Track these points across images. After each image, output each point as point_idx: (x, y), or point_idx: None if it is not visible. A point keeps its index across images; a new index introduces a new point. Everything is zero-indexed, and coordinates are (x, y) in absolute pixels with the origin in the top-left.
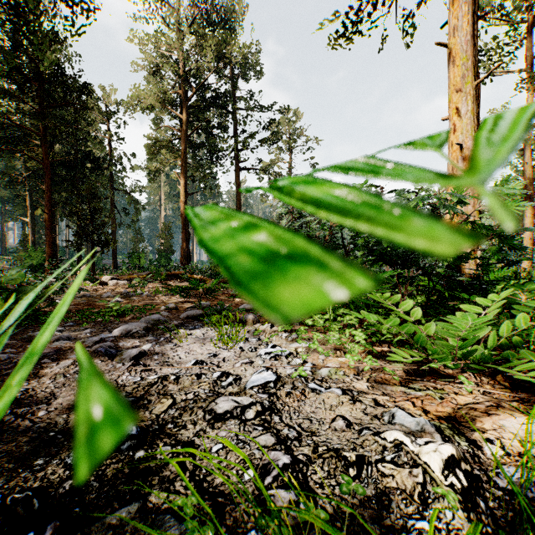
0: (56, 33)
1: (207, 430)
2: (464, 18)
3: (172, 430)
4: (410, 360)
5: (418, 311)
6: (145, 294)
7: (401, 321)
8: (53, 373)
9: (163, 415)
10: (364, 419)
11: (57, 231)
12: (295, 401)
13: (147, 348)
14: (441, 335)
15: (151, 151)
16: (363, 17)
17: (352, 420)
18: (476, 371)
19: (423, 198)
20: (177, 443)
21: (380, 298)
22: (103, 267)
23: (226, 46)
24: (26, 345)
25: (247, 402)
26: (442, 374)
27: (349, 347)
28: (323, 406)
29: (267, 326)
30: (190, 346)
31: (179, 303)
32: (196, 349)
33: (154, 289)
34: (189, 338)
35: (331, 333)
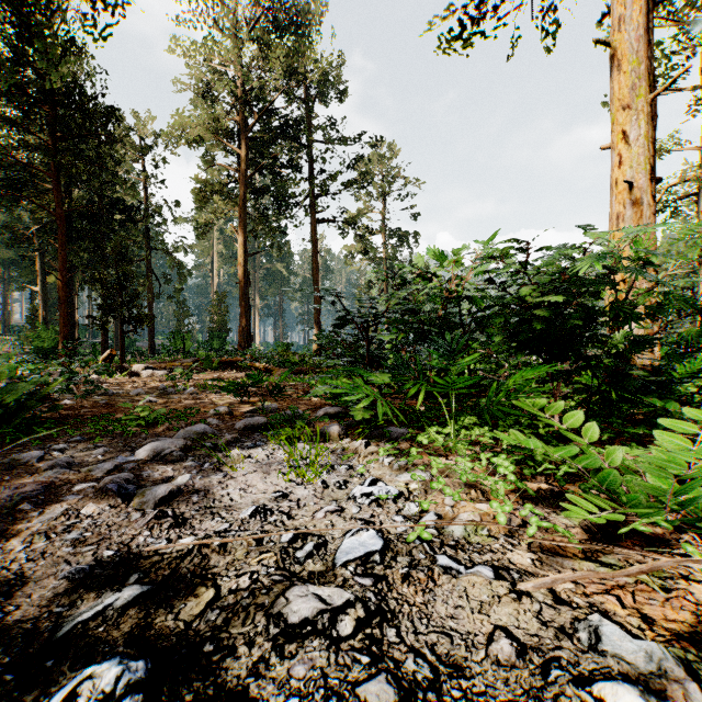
0: (72, 40)
1: (272, 659)
2: (634, 5)
3: (211, 659)
4: (603, 518)
5: (593, 428)
6: (188, 391)
7: (556, 437)
8: (30, 531)
9: (197, 624)
10: (544, 635)
11: (76, 303)
12: (418, 592)
13: (183, 481)
14: (629, 465)
15: (200, 198)
16: (486, 12)
17: (523, 639)
18: (701, 532)
19: (601, 256)
20: (218, 693)
21: (533, 407)
22: (136, 352)
23: (298, 58)
24: (3, 476)
25: (339, 600)
26: (646, 536)
27: (488, 482)
28: (468, 604)
29: (361, 444)
30: (247, 477)
31: (234, 403)
32: (257, 482)
33: (201, 383)
34: (246, 462)
35: (459, 461)
